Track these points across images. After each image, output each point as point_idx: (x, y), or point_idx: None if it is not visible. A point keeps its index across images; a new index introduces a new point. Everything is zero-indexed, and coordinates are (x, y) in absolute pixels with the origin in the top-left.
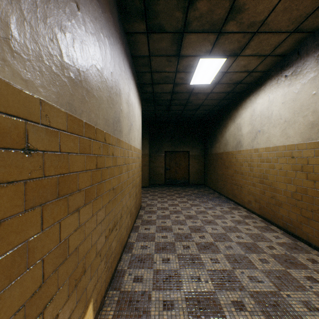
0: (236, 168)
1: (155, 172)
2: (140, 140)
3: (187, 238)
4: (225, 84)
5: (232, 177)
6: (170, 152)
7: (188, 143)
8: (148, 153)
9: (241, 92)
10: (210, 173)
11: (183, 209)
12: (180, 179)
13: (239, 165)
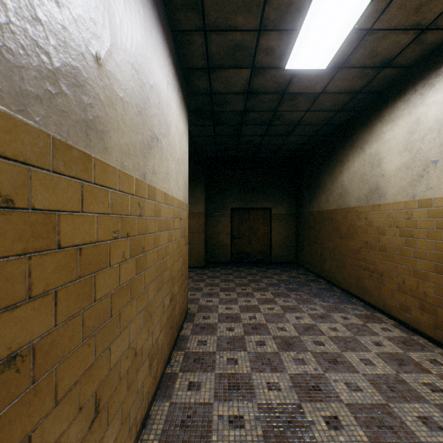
0: (366, 239)
1: (216, 243)
2: (184, 183)
3: (296, 428)
4: (356, 70)
5: (356, 254)
6: (239, 210)
7: (270, 195)
8: (203, 212)
9: (382, 92)
10: (307, 245)
11: (270, 320)
12: (256, 254)
13: (377, 233)
